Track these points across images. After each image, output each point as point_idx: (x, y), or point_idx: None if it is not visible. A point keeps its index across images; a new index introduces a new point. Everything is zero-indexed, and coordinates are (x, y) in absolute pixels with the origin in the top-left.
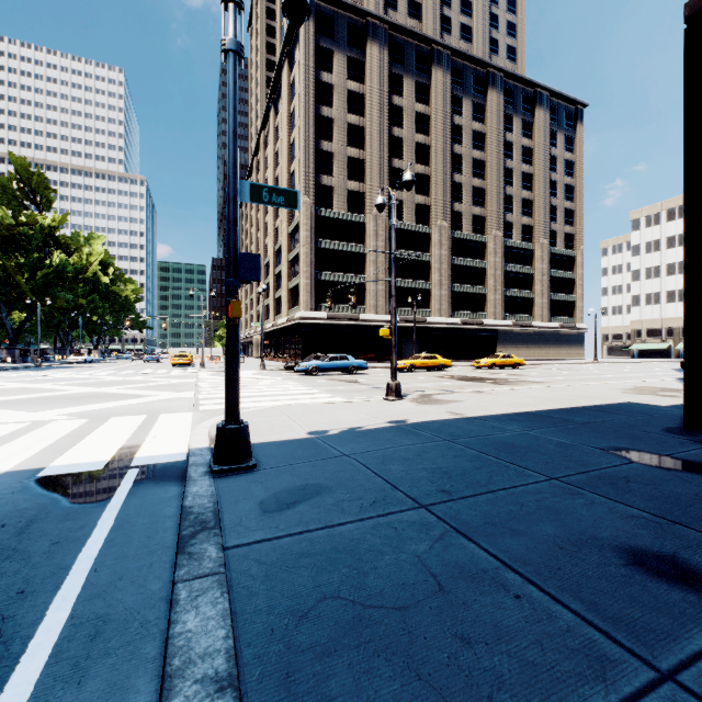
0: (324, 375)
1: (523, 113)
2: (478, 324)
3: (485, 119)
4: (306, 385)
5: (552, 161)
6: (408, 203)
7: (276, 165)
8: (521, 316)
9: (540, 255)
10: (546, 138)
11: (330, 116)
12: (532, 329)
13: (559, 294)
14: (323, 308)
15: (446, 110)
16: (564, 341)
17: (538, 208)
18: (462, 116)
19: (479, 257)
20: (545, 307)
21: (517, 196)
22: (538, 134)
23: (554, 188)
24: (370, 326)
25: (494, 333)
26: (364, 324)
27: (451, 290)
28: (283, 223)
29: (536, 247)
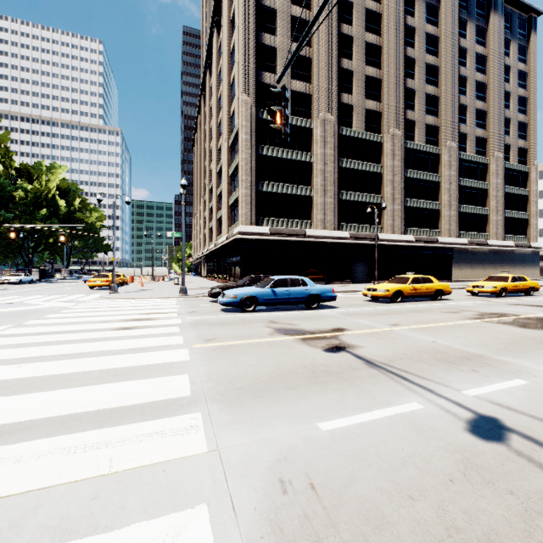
0: (264, 311)
1: (477, 18)
2: (432, 241)
3: (438, 22)
4: (203, 382)
5: (505, 71)
6: (358, 108)
7: (219, 86)
8: (475, 234)
9: (494, 169)
10: (501, 46)
11: (273, 7)
12: (488, 248)
13: (513, 211)
14: (264, 223)
15: (399, 8)
16: (518, 261)
17: (492, 120)
18: (414, 18)
19: (432, 170)
20: (500, 225)
21: (470, 107)
22: (492, 40)
23: (507, 99)
24: (317, 243)
25: (448, 252)
26: (311, 240)
27: (403, 204)
28: (223, 137)
29: (491, 160)
